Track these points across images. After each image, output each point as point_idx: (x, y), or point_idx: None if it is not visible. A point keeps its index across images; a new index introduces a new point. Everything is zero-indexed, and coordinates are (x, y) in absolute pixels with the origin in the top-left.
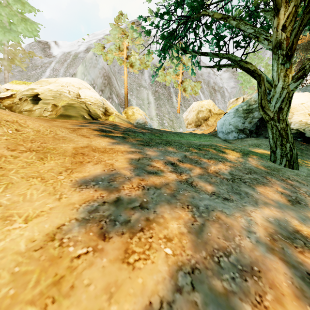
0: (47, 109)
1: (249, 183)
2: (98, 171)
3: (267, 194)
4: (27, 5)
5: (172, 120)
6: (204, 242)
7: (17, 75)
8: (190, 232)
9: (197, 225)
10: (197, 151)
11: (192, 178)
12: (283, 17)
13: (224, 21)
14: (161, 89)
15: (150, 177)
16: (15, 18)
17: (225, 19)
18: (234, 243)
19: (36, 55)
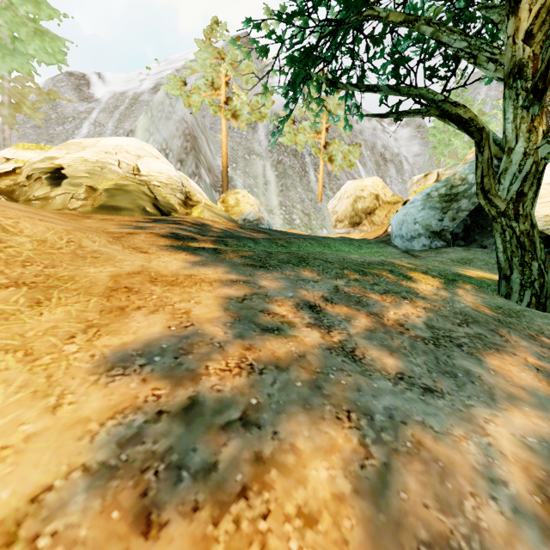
0: (76, 196)
1: (469, 348)
2: (156, 330)
3: (508, 373)
4: (45, 6)
5: (309, 214)
6: (394, 524)
7: (30, 134)
8: (359, 493)
9: (374, 468)
10: (358, 277)
11: (353, 340)
12: (527, 16)
13: (410, 27)
14: (288, 159)
15: (267, 339)
16: (23, 30)
17: (412, 23)
18: (465, 520)
19: (61, 97)
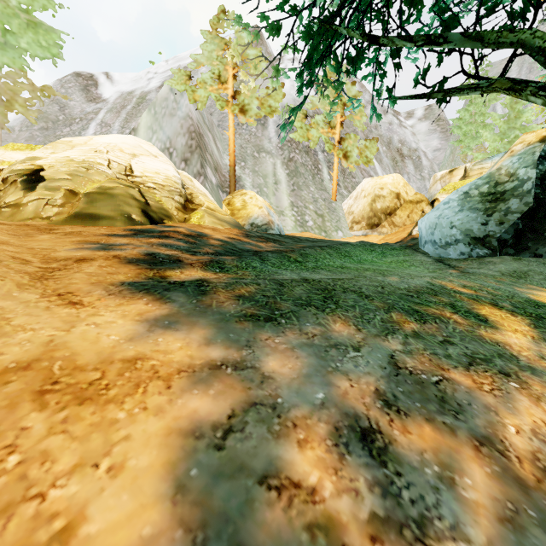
0: (52, 202)
1: None
2: None
3: None
4: None
5: (322, 215)
6: None
7: (37, 137)
8: None
9: None
10: (416, 326)
11: None
12: None
13: None
14: (300, 156)
15: None
16: (15, 22)
17: None
18: None
19: (56, 93)
